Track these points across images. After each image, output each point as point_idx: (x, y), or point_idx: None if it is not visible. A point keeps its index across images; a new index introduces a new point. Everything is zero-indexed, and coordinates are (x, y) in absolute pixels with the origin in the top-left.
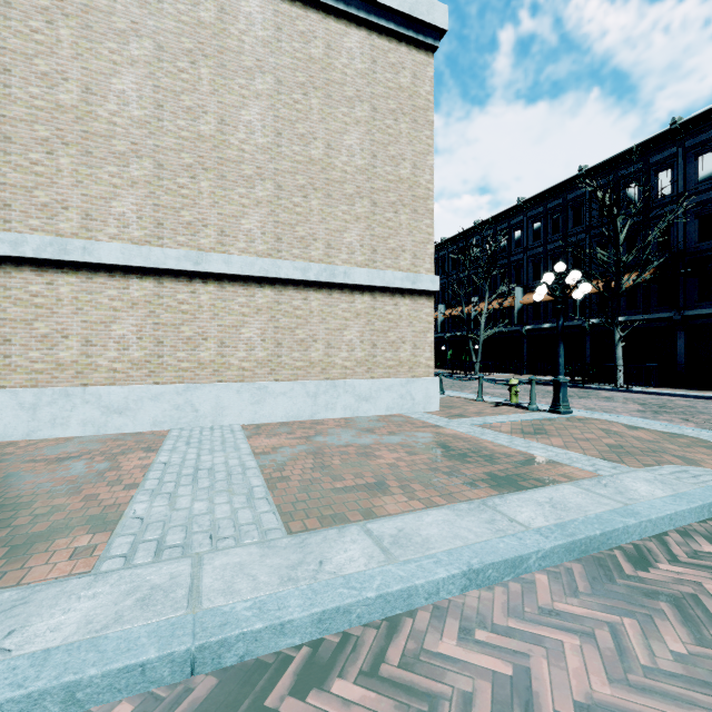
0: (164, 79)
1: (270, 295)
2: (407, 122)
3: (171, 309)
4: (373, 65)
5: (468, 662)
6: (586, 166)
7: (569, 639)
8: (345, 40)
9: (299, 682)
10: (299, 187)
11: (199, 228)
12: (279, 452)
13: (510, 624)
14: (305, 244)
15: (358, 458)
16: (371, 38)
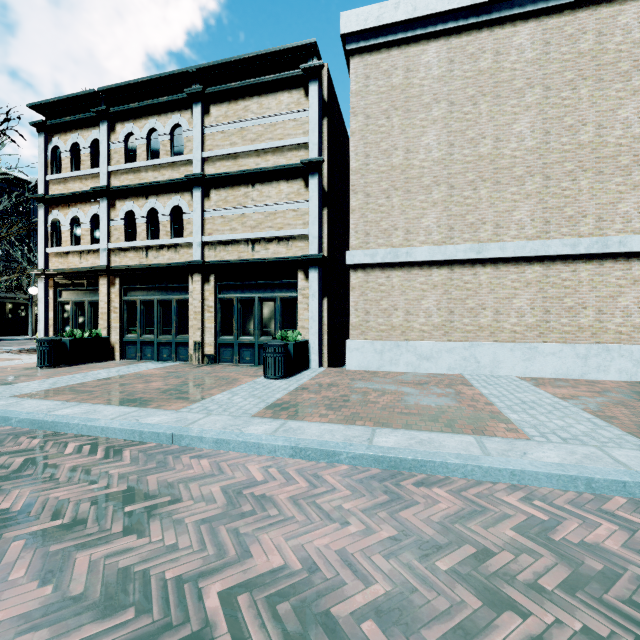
0: (454, 125)
1: (539, 270)
2: None
3: (459, 288)
4: None
5: None
6: None
7: None
8: (619, 19)
9: None
10: (567, 173)
11: (479, 226)
12: (580, 399)
13: None
14: (573, 222)
15: None
16: None
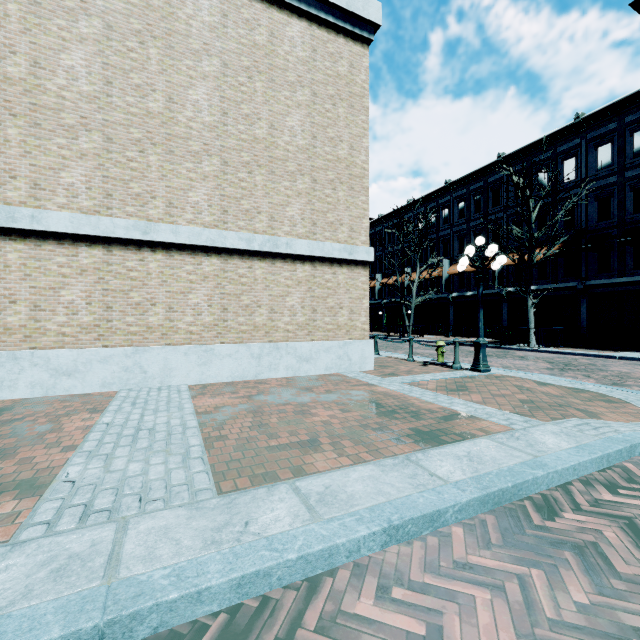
0: (113, 57)
1: (217, 263)
2: (345, 107)
3: (120, 276)
4: (313, 53)
5: (384, 623)
6: (504, 153)
7: (480, 593)
8: (287, 29)
9: None
10: (244, 163)
11: (148, 200)
12: (221, 411)
13: (425, 580)
14: (250, 216)
15: (295, 416)
16: (311, 28)
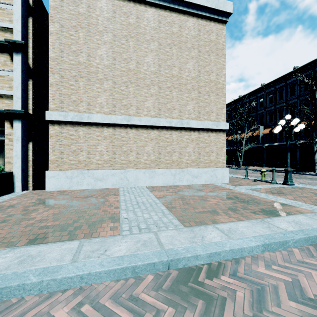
0: (116, 48)
1: (156, 133)
2: (214, 56)
3: (119, 140)
4: (199, 32)
5: (272, 275)
6: (297, 66)
7: (313, 272)
8: (187, 23)
9: (208, 275)
10: (168, 87)
11: (129, 107)
12: (166, 197)
13: (286, 265)
14: (170, 111)
15: (200, 201)
16: (198, 21)
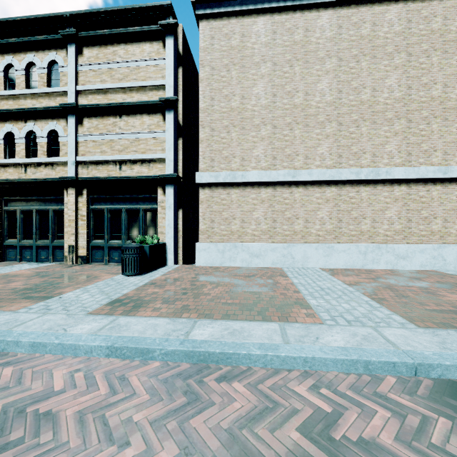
0: (276, 80)
1: (334, 191)
2: (438, 55)
3: (280, 203)
4: (408, 24)
5: None
6: None
7: None
8: (386, 15)
9: None
10: (353, 121)
11: (294, 157)
12: (361, 285)
13: None
14: (357, 156)
15: (426, 295)
16: (406, 6)
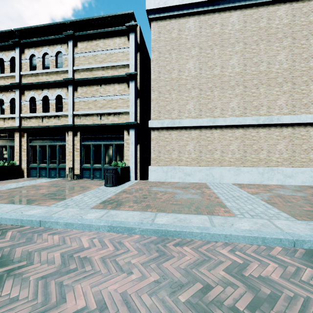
0: (202, 59)
1: (241, 132)
2: None
3: (204, 140)
4: (293, 18)
5: None
6: None
7: None
8: (277, 13)
9: None
10: (254, 85)
11: (214, 109)
12: (260, 194)
13: None
14: (257, 108)
15: (304, 201)
16: (291, 5)
